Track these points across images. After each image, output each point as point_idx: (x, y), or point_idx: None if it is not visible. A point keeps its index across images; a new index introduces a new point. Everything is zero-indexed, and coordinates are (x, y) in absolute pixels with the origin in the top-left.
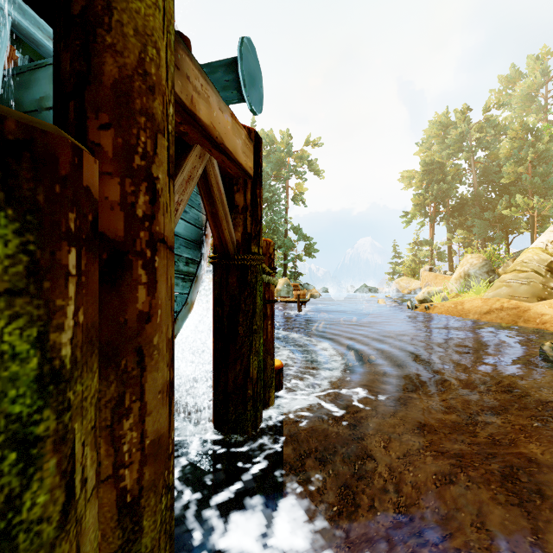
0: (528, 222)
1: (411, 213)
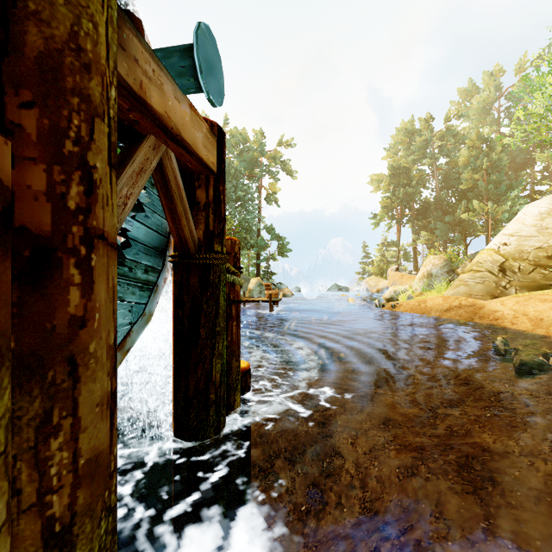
0: (483, 226)
1: (380, 215)
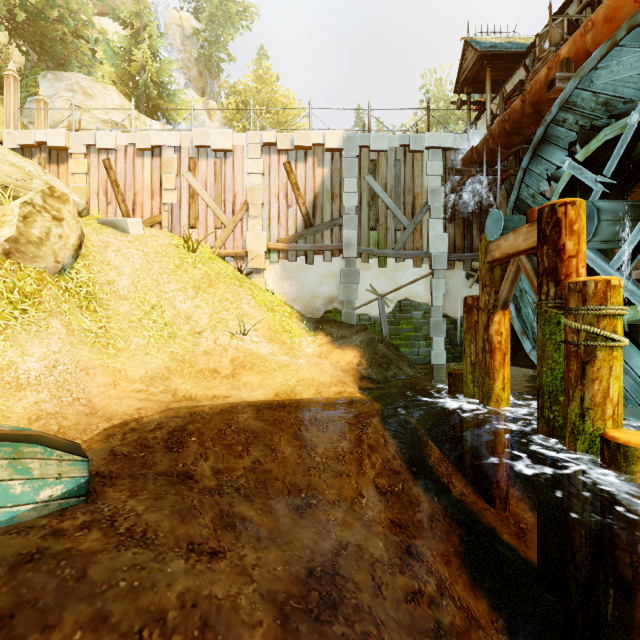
0: None
1: None
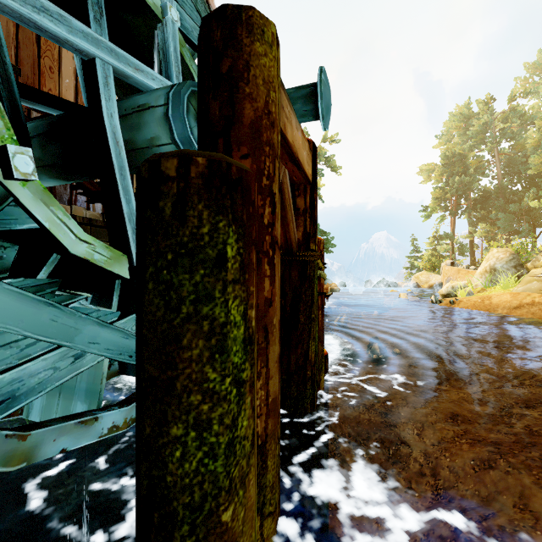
0: None
1: (431, 207)
